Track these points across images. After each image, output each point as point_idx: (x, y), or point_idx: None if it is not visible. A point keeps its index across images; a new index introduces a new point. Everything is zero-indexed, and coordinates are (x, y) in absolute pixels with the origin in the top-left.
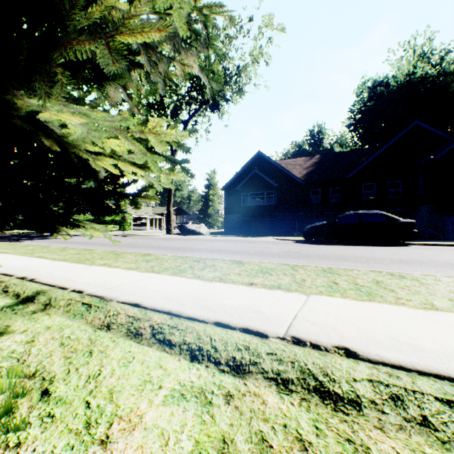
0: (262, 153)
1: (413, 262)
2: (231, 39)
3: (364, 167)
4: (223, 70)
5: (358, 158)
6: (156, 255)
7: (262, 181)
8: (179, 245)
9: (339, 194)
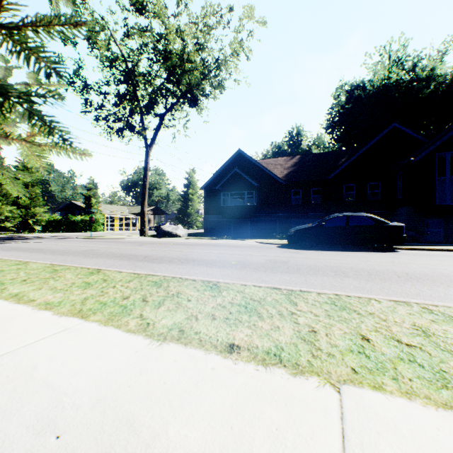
0: (243, 152)
1: (423, 277)
2: (210, 28)
3: (344, 168)
4: (202, 62)
5: (338, 159)
6: (107, 273)
7: (242, 181)
8: (147, 253)
9: (320, 195)
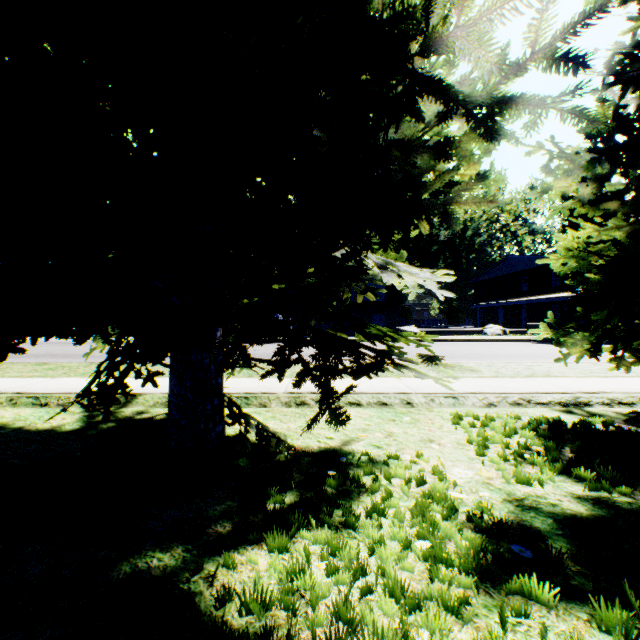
0: None
1: None
2: None
3: None
4: None
5: None
6: None
7: None
8: None
9: None
